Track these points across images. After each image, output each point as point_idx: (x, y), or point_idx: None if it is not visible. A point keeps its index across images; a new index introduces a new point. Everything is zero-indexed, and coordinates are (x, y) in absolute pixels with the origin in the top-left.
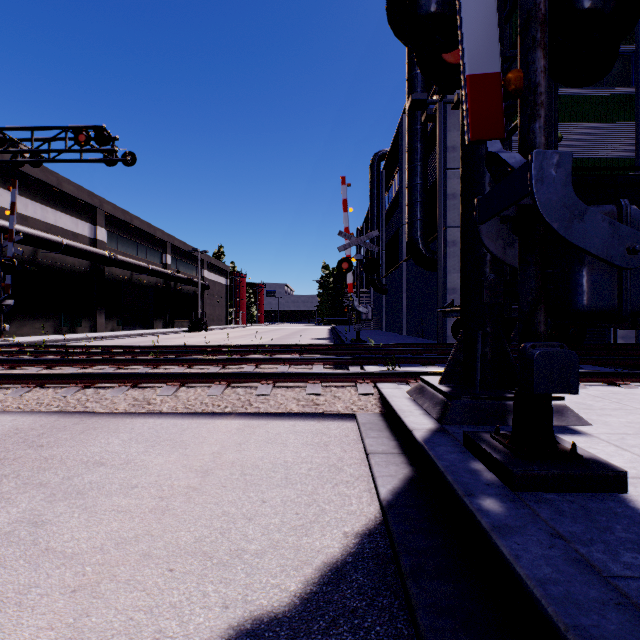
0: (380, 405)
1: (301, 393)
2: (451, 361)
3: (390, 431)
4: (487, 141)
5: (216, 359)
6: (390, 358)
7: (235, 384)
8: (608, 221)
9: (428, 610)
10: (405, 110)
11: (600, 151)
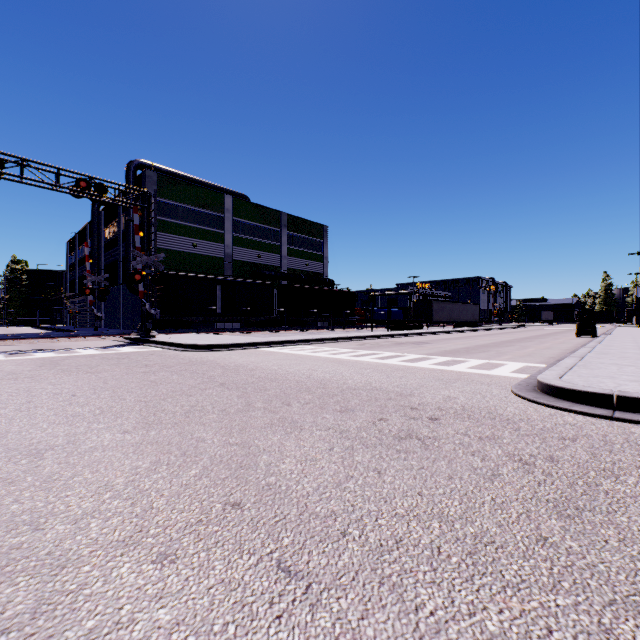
0: (124, 339)
1: (100, 338)
2: (139, 328)
3: (127, 340)
4: (142, 299)
5: (48, 335)
6: (122, 332)
7: (75, 338)
8: (154, 310)
9: (134, 342)
10: (122, 192)
11: (212, 253)
